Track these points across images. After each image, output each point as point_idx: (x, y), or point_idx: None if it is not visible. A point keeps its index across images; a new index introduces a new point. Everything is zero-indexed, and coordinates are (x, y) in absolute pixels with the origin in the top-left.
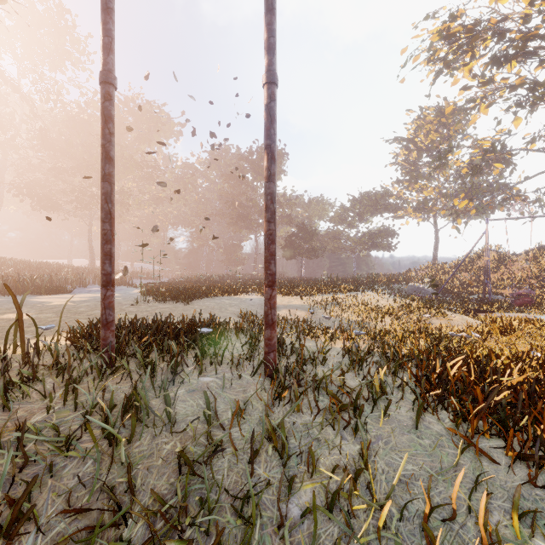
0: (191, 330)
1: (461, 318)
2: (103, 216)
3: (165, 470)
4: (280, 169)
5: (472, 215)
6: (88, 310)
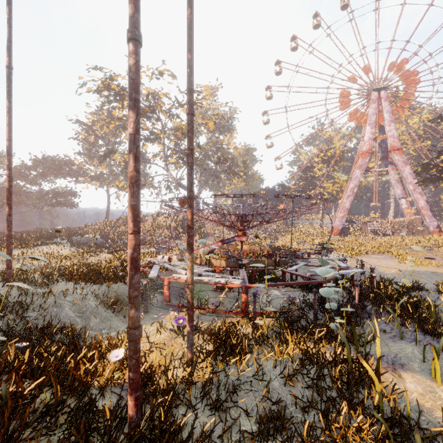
0: None
1: (106, 255)
2: None
3: None
4: None
5: None
6: None
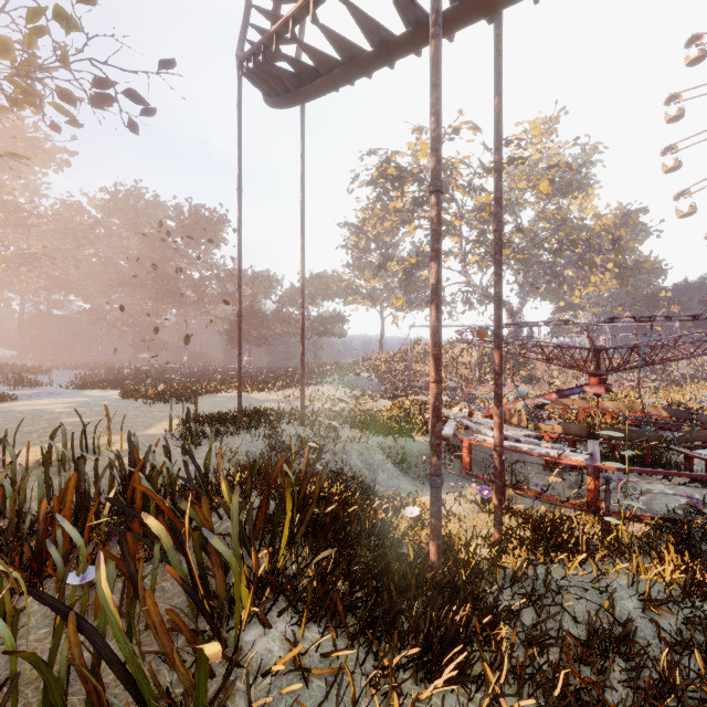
0: (254, 415)
1: (384, 402)
2: (240, 369)
3: (293, 442)
4: (220, 237)
5: None
6: (122, 413)
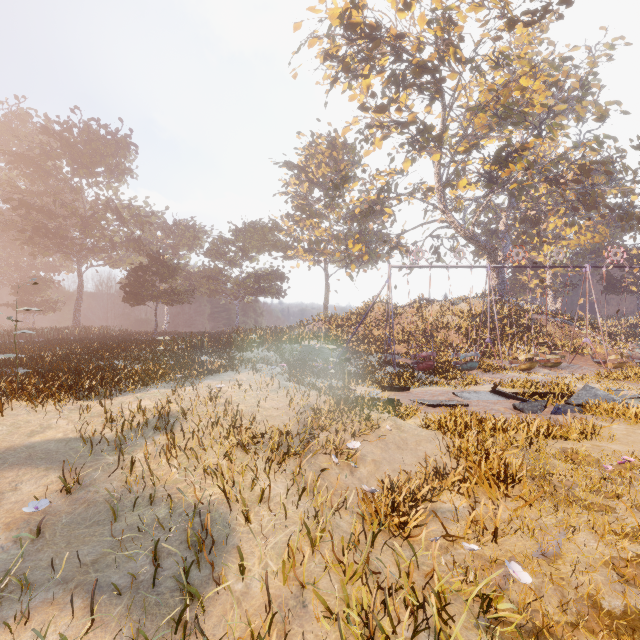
0: None
1: (394, 423)
2: None
3: None
4: (124, 167)
5: (359, 263)
6: None
